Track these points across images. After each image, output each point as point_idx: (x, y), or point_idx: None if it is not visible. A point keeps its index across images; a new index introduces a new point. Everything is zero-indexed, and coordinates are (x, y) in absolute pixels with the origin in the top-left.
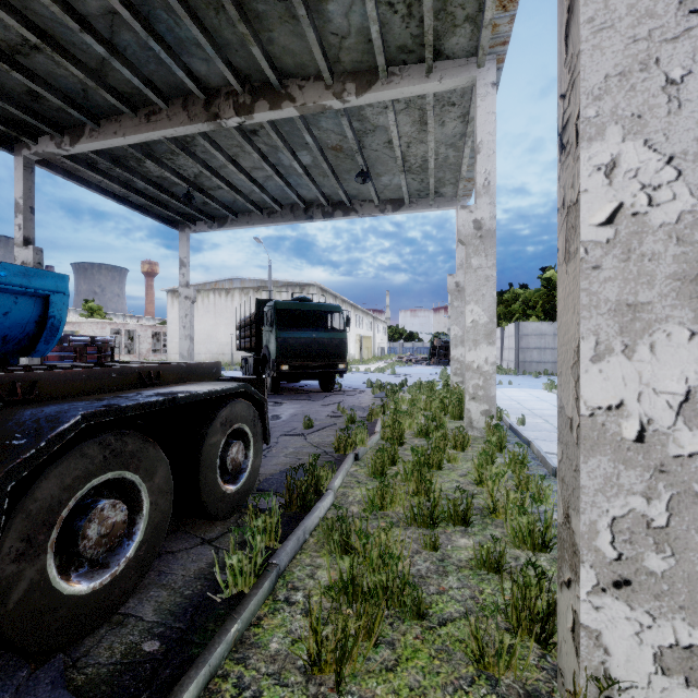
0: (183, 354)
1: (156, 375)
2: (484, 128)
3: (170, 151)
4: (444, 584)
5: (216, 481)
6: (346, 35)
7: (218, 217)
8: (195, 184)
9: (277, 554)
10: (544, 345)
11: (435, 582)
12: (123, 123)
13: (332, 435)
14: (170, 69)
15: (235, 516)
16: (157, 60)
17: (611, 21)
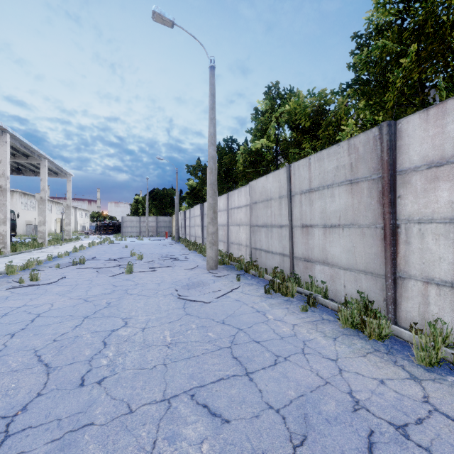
0: None
1: None
2: (43, 175)
3: None
4: None
5: None
6: None
7: None
8: None
9: None
10: (133, 225)
11: None
12: None
13: None
14: None
15: None
16: None
17: None
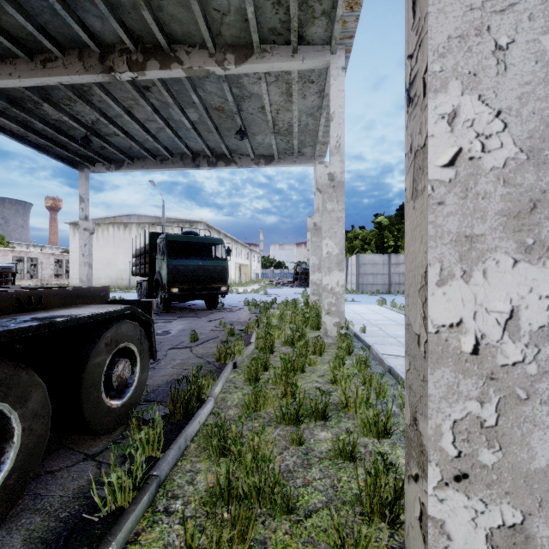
0: (82, 279)
1: (38, 300)
2: (336, 101)
3: (68, 97)
4: (308, 476)
5: (100, 398)
6: (226, 12)
7: (115, 160)
8: (93, 130)
9: (158, 465)
10: (377, 271)
11: (301, 476)
12: (19, 66)
13: (214, 347)
14: (65, 21)
15: (120, 428)
16: (52, 11)
17: None
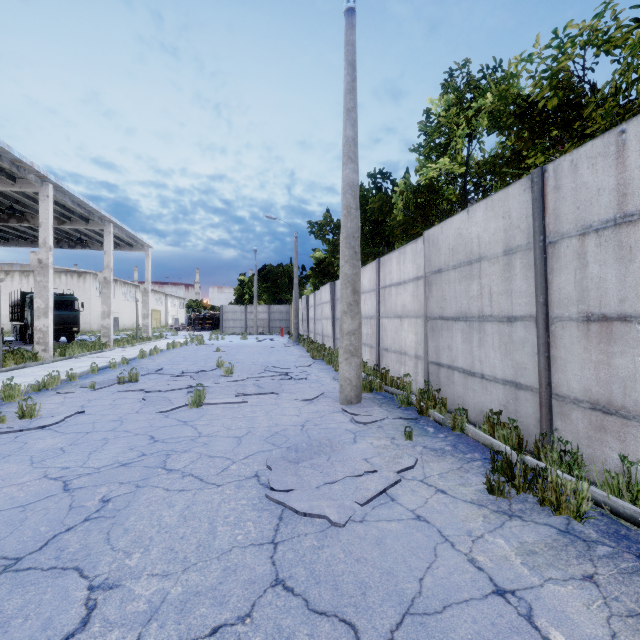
0: None
1: None
2: (108, 246)
3: None
4: None
5: None
6: None
7: None
8: None
9: None
10: (236, 318)
11: None
12: None
13: None
14: None
15: None
16: None
17: (37, 287)
